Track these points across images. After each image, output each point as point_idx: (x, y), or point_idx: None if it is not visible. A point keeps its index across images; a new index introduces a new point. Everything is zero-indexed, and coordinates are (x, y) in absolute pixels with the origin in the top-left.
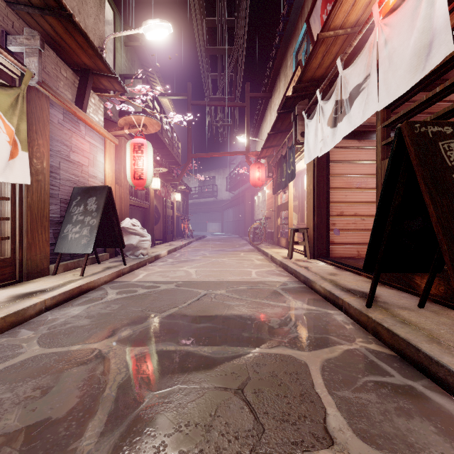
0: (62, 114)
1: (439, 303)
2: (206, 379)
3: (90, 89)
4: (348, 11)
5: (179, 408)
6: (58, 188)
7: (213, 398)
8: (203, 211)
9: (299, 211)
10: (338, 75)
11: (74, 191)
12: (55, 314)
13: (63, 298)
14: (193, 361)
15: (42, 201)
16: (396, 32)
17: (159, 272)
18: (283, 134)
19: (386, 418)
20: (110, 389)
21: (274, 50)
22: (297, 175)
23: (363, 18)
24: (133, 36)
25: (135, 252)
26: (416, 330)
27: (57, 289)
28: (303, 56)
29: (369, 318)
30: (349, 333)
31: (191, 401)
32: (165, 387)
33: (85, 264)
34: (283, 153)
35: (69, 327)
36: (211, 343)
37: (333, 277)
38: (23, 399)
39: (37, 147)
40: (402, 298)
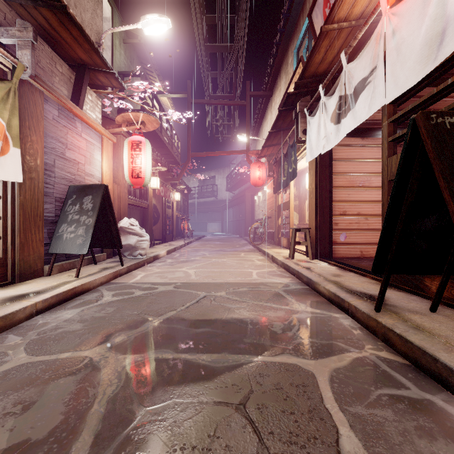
0: (57, 110)
1: (451, 307)
2: (204, 392)
3: (86, 85)
4: (353, 2)
5: (174, 427)
6: (53, 186)
7: (212, 415)
8: (203, 211)
9: (300, 211)
10: (341, 71)
11: (70, 190)
12: (47, 318)
13: (56, 300)
14: (190, 371)
15: (36, 200)
16: (405, 21)
17: (158, 272)
18: (284, 132)
19: (406, 440)
20: (98, 404)
21: (275, 47)
22: (298, 174)
23: (368, 10)
24: (132, 33)
25: (133, 253)
26: (431, 337)
27: (50, 291)
28: (304, 53)
29: (378, 323)
30: (357, 338)
31: (188, 419)
32: (159, 402)
33: (80, 265)
34: (284, 152)
35: (60, 332)
36: (210, 350)
37: (337, 279)
38: (1, 416)
39: (31, 144)
40: (412, 301)
